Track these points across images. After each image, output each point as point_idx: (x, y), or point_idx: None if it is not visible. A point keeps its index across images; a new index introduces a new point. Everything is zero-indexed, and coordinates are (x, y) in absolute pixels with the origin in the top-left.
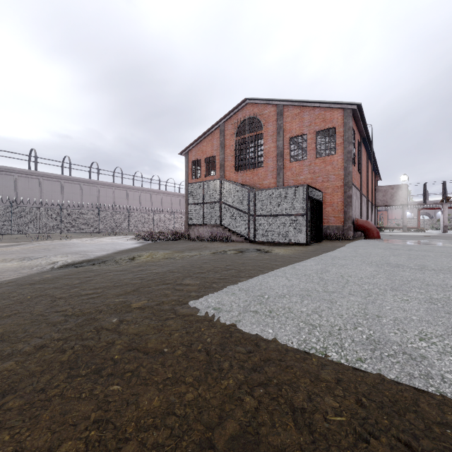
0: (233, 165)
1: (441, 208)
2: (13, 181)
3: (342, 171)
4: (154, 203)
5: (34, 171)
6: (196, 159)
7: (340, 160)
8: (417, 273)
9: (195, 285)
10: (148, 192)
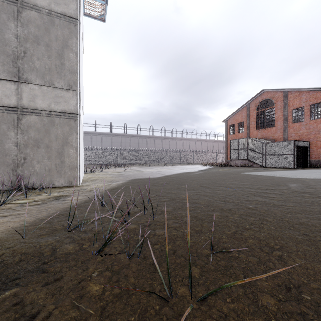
0: (255, 126)
1: None
2: (145, 141)
3: None
4: (203, 147)
5: (152, 135)
6: (232, 124)
7: None
8: (311, 172)
9: (242, 172)
10: (200, 141)
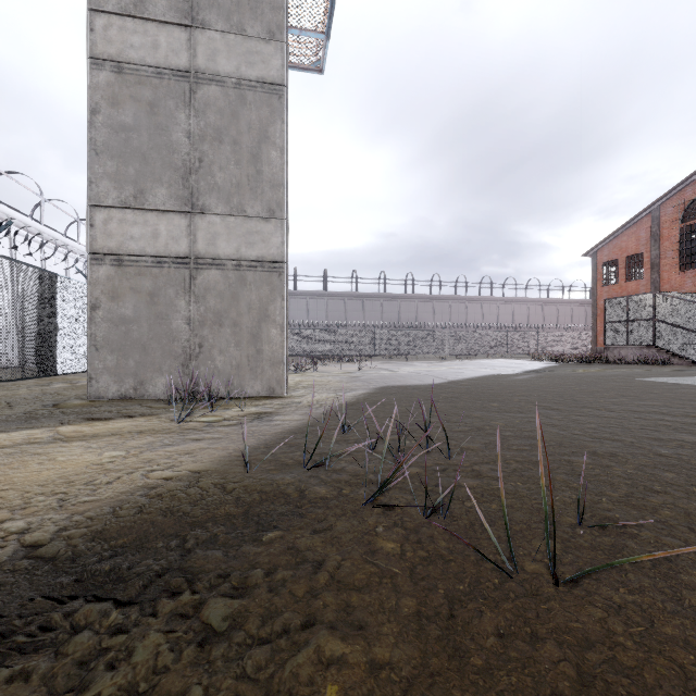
0: (675, 263)
1: None
2: (397, 306)
3: None
4: (531, 317)
5: (412, 294)
6: (610, 259)
7: None
8: None
9: (640, 376)
10: (524, 303)
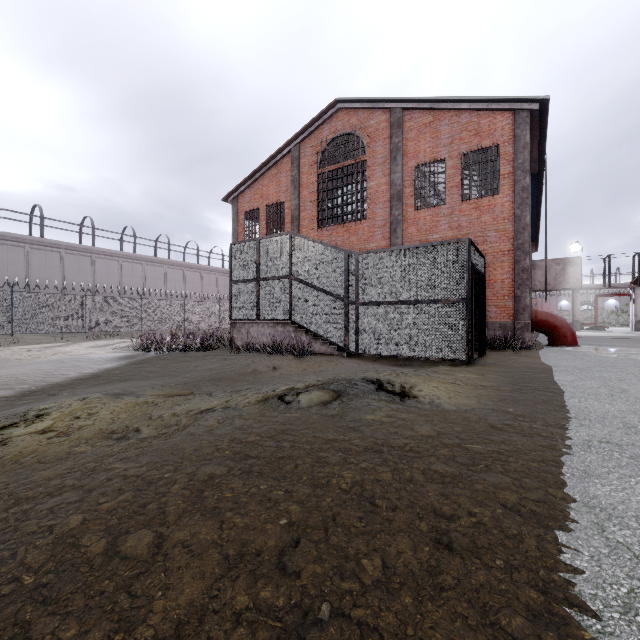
0: (314, 217)
1: (630, 294)
2: None
3: (512, 223)
4: (189, 285)
5: None
6: (252, 208)
7: (507, 204)
8: None
9: None
10: (179, 267)
